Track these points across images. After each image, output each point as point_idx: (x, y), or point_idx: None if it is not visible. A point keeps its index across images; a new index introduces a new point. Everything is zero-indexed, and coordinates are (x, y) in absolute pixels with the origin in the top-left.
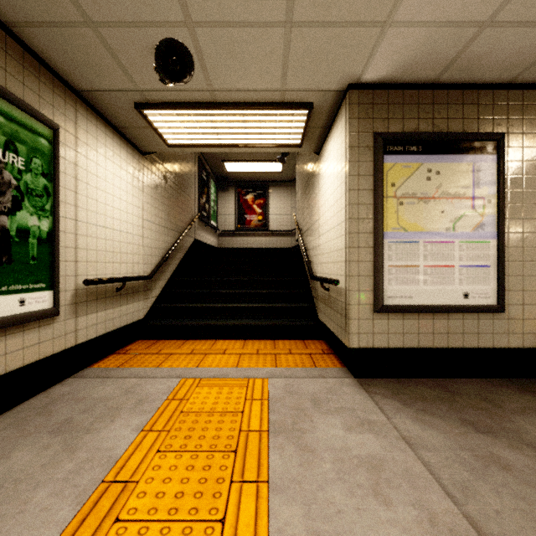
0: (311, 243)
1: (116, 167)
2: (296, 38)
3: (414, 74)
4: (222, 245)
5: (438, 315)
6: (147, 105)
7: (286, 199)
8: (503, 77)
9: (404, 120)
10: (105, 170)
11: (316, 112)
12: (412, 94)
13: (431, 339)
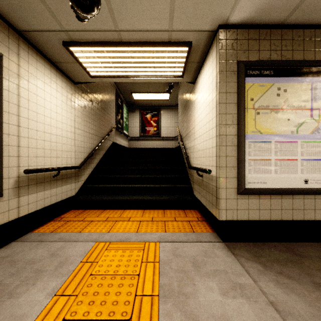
0: (189, 144)
1: (53, 90)
2: None
3: (269, 16)
4: (131, 146)
5: (285, 196)
6: (72, 43)
7: (172, 117)
8: None
9: (260, 51)
10: (43, 91)
11: (193, 50)
12: (266, 32)
13: (280, 214)
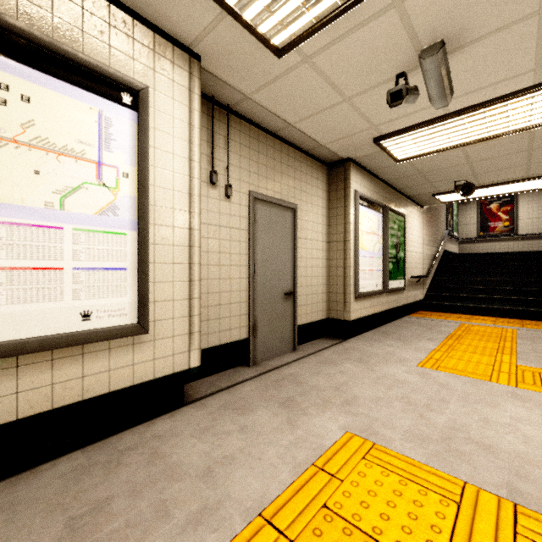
0: None
1: (415, 221)
2: (534, 165)
3: None
4: (462, 251)
5: None
6: (439, 194)
7: (541, 202)
8: None
9: None
10: (412, 225)
11: None
12: None
13: None
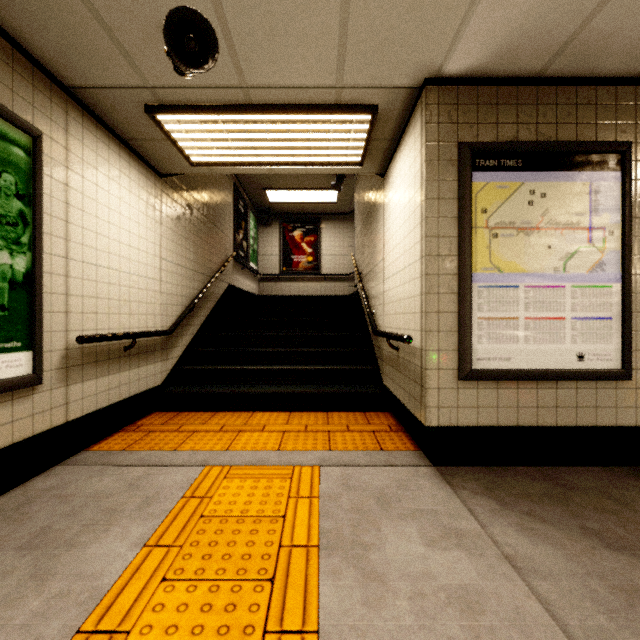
0: (374, 289)
1: (124, 190)
2: (357, 9)
3: (513, 64)
4: (263, 293)
5: (543, 383)
6: (162, 109)
7: (342, 236)
8: (631, 68)
9: (499, 125)
10: (108, 194)
11: (381, 118)
12: (509, 91)
13: (535, 415)
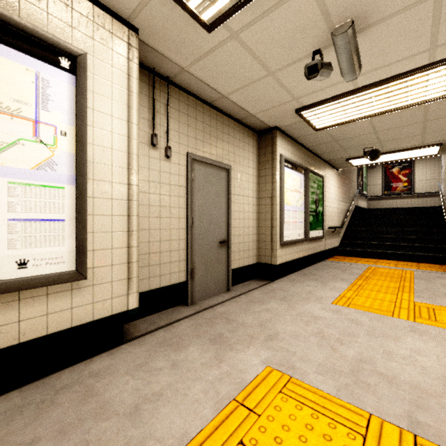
0: None
1: (332, 181)
2: (428, 135)
3: None
4: (370, 207)
5: None
6: (351, 159)
7: (433, 167)
8: None
9: None
10: (329, 184)
11: (445, 144)
12: None
13: None
